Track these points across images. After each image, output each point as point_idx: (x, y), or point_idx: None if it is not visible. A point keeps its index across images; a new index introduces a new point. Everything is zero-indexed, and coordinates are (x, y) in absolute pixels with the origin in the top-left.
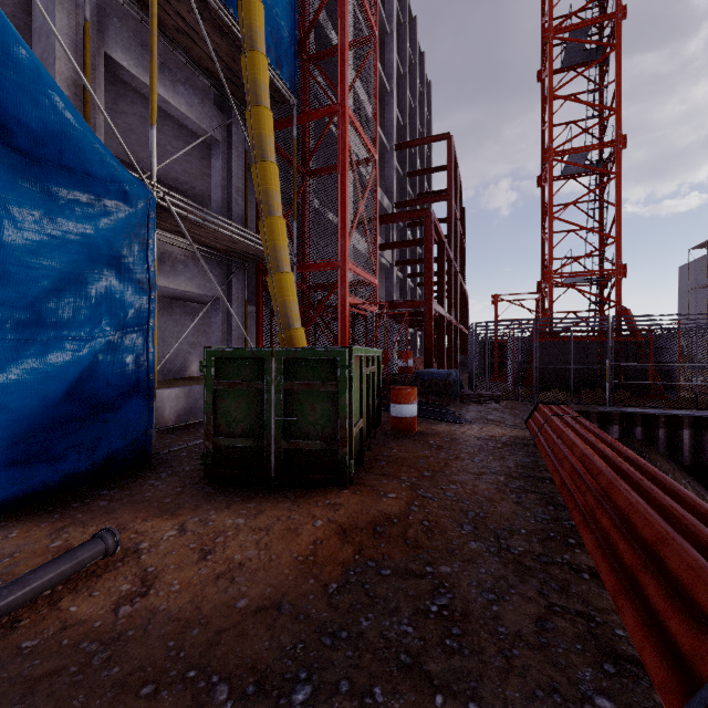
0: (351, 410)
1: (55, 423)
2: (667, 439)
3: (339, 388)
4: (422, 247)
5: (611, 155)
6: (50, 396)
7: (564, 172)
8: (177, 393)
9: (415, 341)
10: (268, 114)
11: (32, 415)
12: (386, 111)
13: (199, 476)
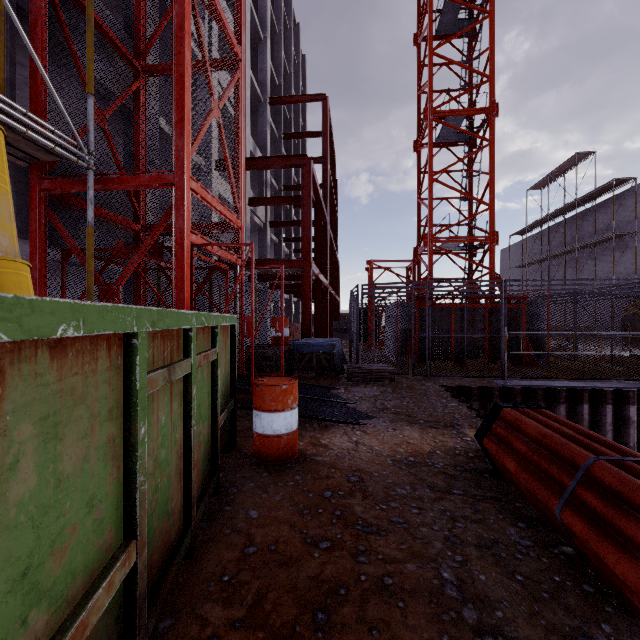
0: None
1: None
2: (567, 415)
3: None
4: (296, 214)
5: (484, 123)
6: None
7: (439, 138)
8: None
9: (290, 307)
10: None
11: None
12: (260, 60)
13: None
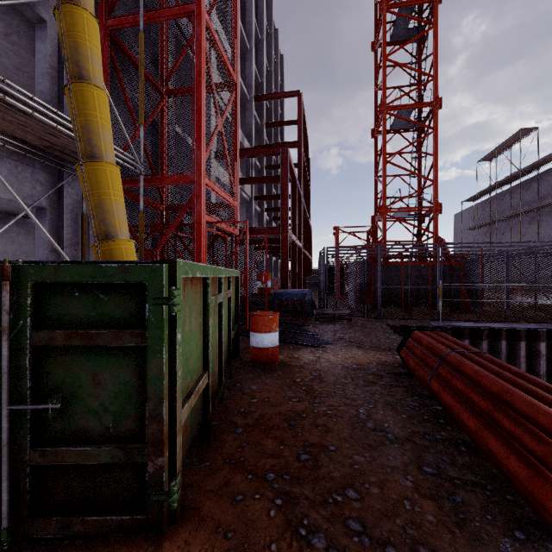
0: (173, 382)
1: None
2: (489, 349)
3: (147, 342)
4: (276, 188)
5: (429, 114)
6: None
7: (392, 126)
8: None
9: (271, 265)
10: None
11: None
12: (247, 66)
13: None
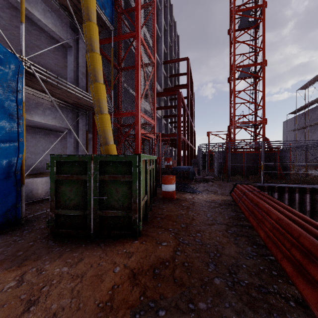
0: (140, 192)
1: None
2: (288, 198)
3: (132, 179)
4: (175, 110)
5: (260, 69)
6: None
7: (239, 76)
8: (46, 180)
9: (172, 153)
10: (95, 27)
11: None
12: (159, 45)
13: (48, 232)
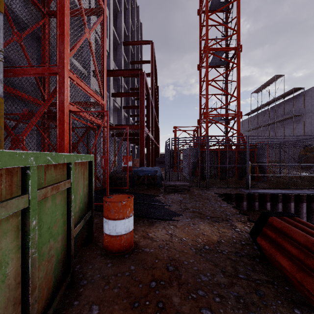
0: None
1: None
2: (282, 209)
3: None
4: (137, 103)
5: (234, 55)
6: None
7: (210, 63)
8: None
9: (134, 150)
10: None
11: None
12: (118, 22)
13: None
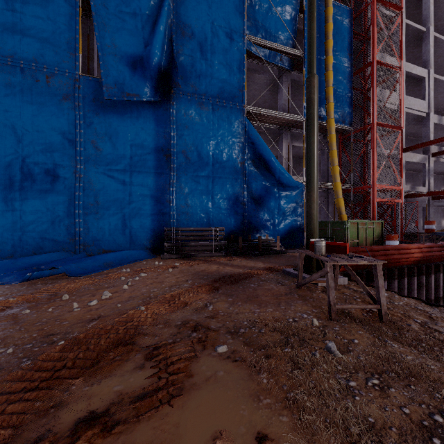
0: (347, 235)
1: (287, 235)
2: None
3: (344, 230)
4: None
5: None
6: (286, 230)
7: None
8: None
9: None
10: (335, 151)
11: (284, 233)
12: None
13: None
